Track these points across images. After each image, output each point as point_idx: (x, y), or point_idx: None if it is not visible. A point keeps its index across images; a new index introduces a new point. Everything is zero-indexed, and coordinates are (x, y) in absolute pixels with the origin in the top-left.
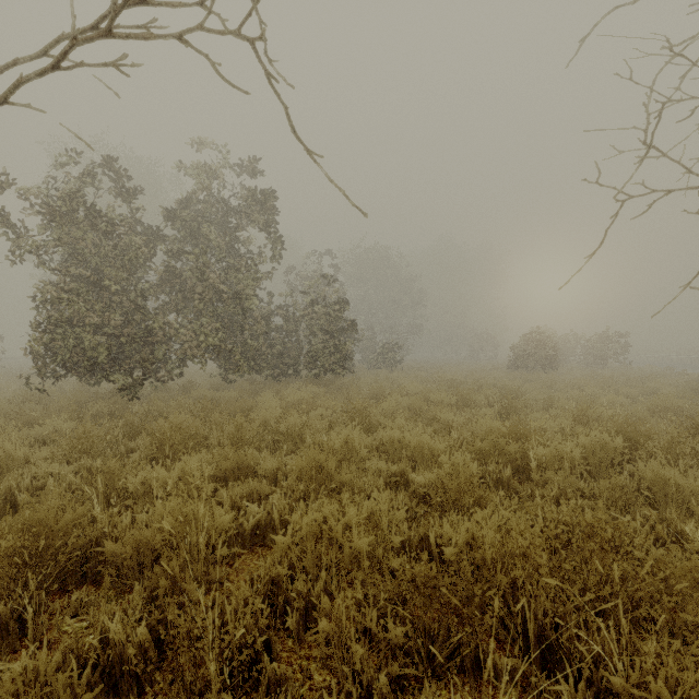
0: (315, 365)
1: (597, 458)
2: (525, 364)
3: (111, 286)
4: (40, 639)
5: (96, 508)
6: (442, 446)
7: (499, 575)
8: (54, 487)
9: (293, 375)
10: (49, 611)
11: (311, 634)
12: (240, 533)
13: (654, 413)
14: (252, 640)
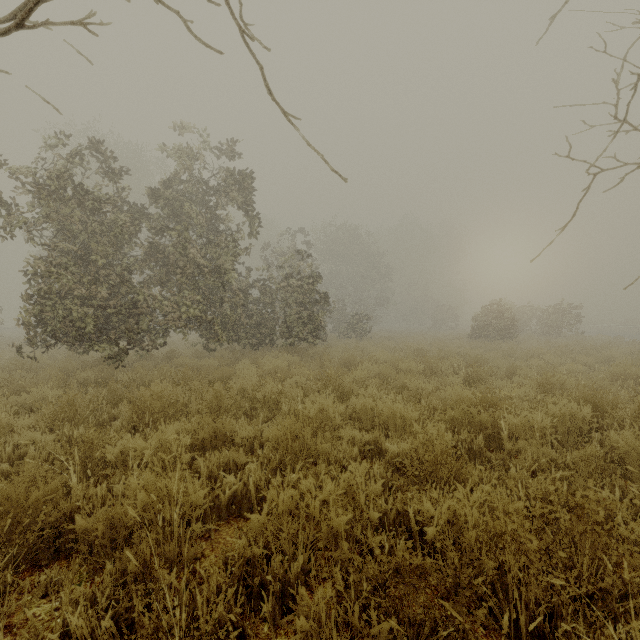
0: (290, 335)
1: (567, 426)
2: (485, 333)
3: (98, 261)
4: (6, 623)
5: (73, 479)
6: (415, 414)
7: (485, 557)
8: (34, 456)
9: (269, 344)
10: (19, 589)
11: (288, 619)
12: (216, 505)
13: (613, 381)
14: (225, 631)
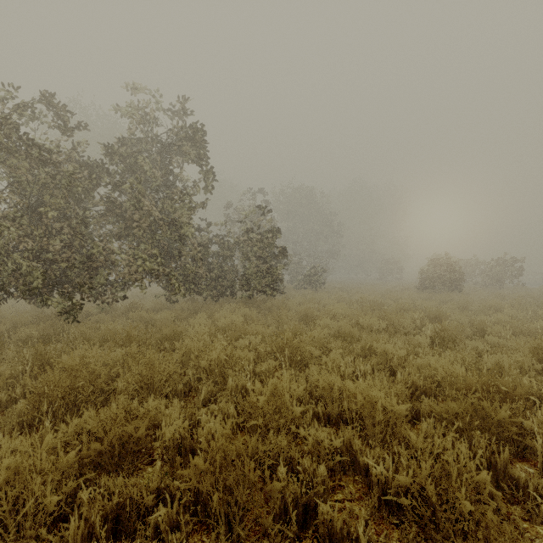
0: (248, 287)
1: None
2: (433, 285)
3: (48, 213)
4: None
5: None
6: (402, 407)
7: None
8: None
9: (230, 295)
10: None
11: None
12: None
13: None
14: None
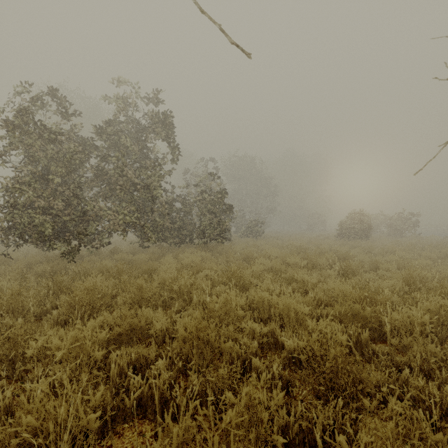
0: (203, 235)
1: (441, 321)
2: (348, 234)
3: (55, 180)
4: None
5: None
6: (306, 309)
7: None
8: None
9: (189, 242)
10: None
11: None
12: (121, 408)
13: None
14: None
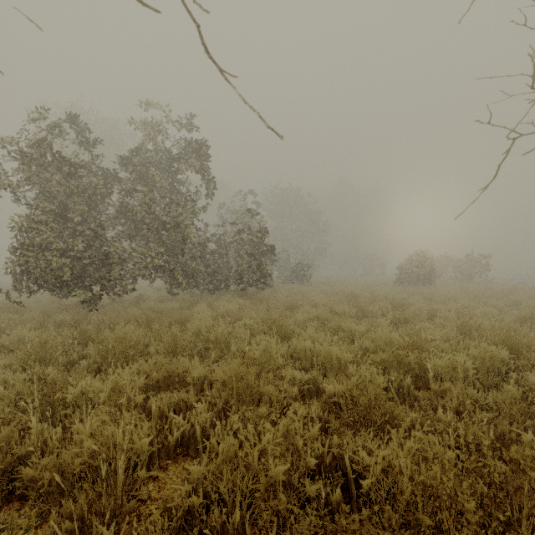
0: (241, 281)
1: (486, 367)
2: (408, 280)
3: (74, 218)
4: None
5: (32, 421)
6: (349, 356)
7: (420, 512)
8: (3, 395)
9: (224, 289)
10: None
11: None
12: (165, 445)
13: (522, 322)
14: None
